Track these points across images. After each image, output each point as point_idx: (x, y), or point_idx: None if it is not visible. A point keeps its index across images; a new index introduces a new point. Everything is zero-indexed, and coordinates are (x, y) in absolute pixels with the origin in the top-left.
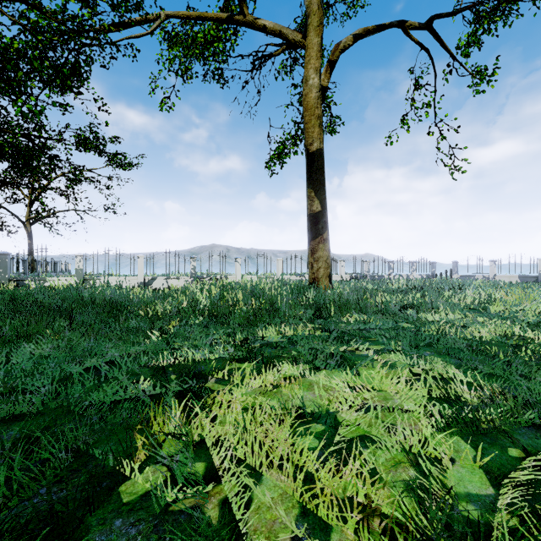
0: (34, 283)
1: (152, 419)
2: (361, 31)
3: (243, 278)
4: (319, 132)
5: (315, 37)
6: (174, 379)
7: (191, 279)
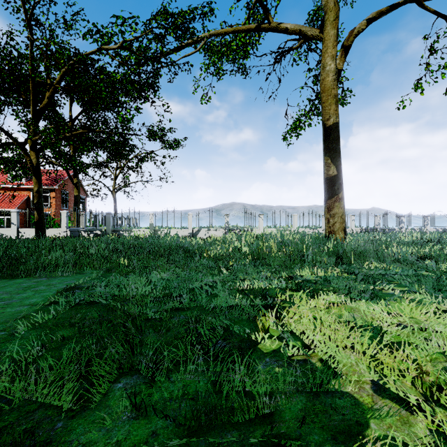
0: (125, 233)
1: (261, 315)
2: (374, 15)
3: (265, 230)
4: (335, 108)
5: (332, 30)
6: (252, 297)
7: (225, 231)
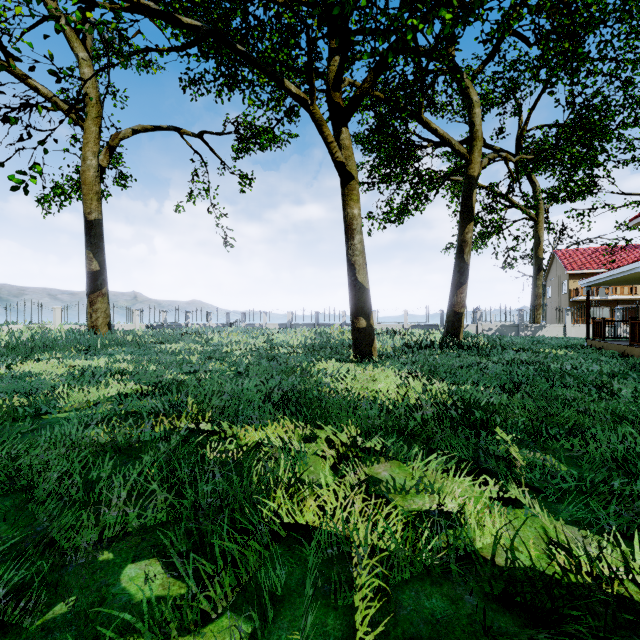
0: None
1: None
2: (140, 128)
3: (4, 328)
4: (97, 205)
5: (94, 126)
6: None
7: None
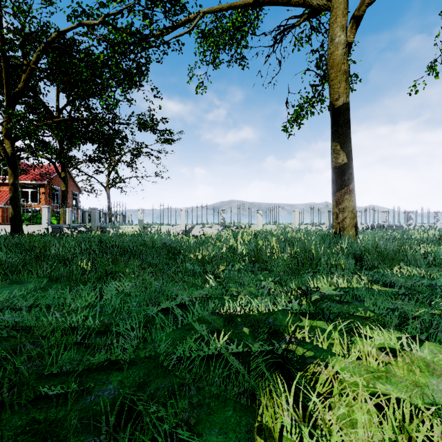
0: (112, 230)
1: (264, 408)
2: None
3: (264, 227)
4: (345, 87)
5: None
6: (248, 333)
7: (221, 228)
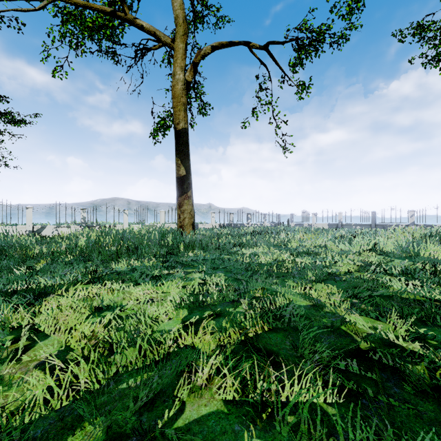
0: None
1: None
2: (217, 44)
3: (130, 226)
4: (184, 115)
5: (181, 43)
6: (21, 297)
7: (81, 227)
